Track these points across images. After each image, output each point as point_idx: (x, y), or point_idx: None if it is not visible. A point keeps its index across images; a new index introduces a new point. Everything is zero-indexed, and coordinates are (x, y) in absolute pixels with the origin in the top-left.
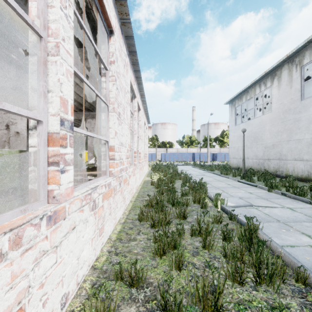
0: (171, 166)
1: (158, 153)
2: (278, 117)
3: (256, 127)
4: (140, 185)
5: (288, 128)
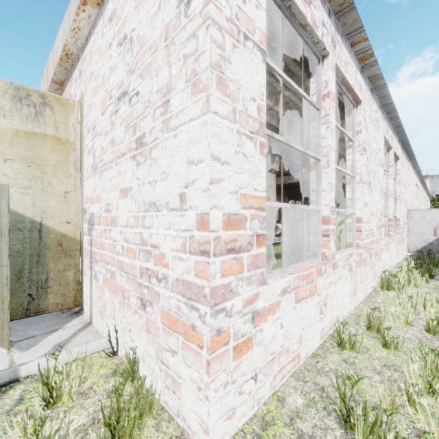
0: None
1: None
2: None
3: None
4: None
5: None
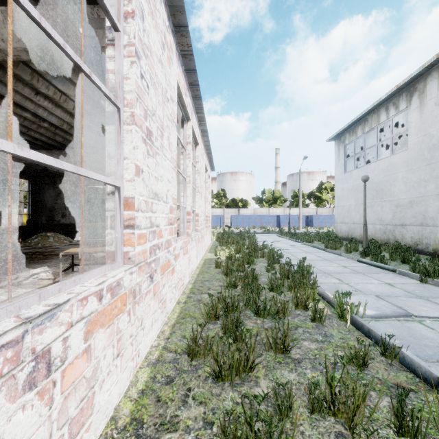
0: (246, 236)
1: (227, 216)
2: (420, 157)
3: (380, 174)
4: (198, 267)
5: (438, 175)
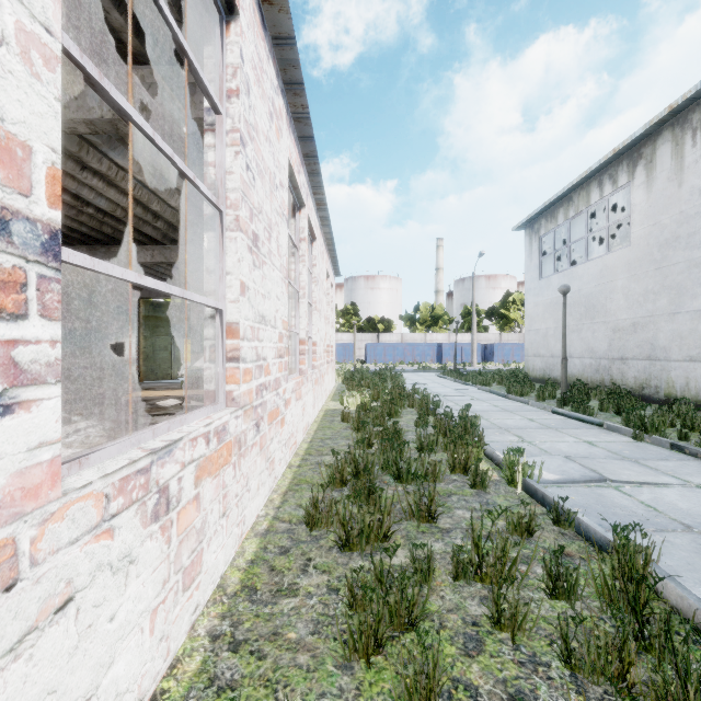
0: (389, 376)
1: (359, 345)
2: (647, 257)
3: (590, 282)
4: (316, 420)
5: (672, 285)
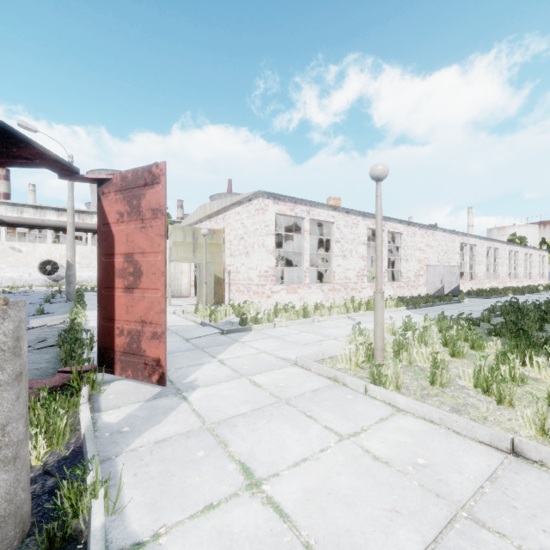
0: None
1: None
2: None
3: None
4: None
5: None
